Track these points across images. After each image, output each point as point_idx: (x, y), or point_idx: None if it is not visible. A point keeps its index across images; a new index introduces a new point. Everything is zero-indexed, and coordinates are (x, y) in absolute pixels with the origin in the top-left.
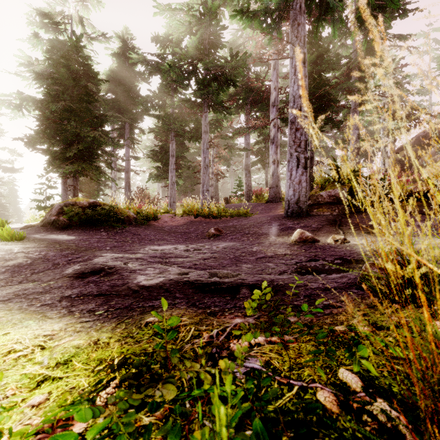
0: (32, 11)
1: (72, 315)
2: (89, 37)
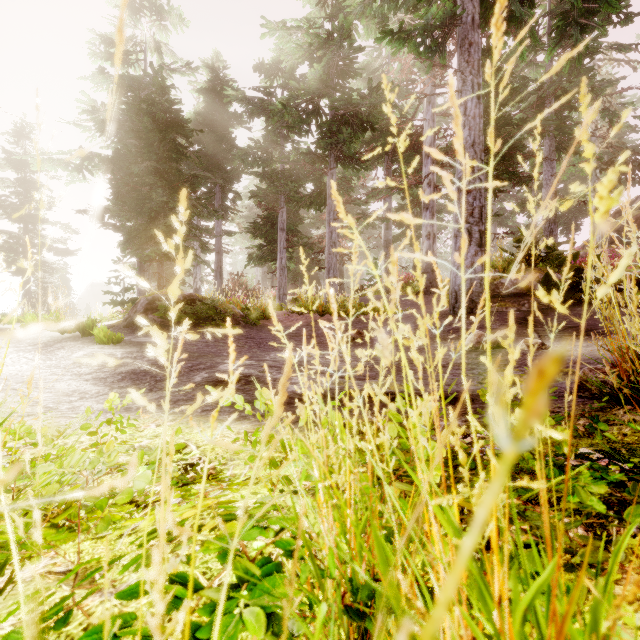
0: (95, 38)
1: (248, 419)
2: (168, 69)
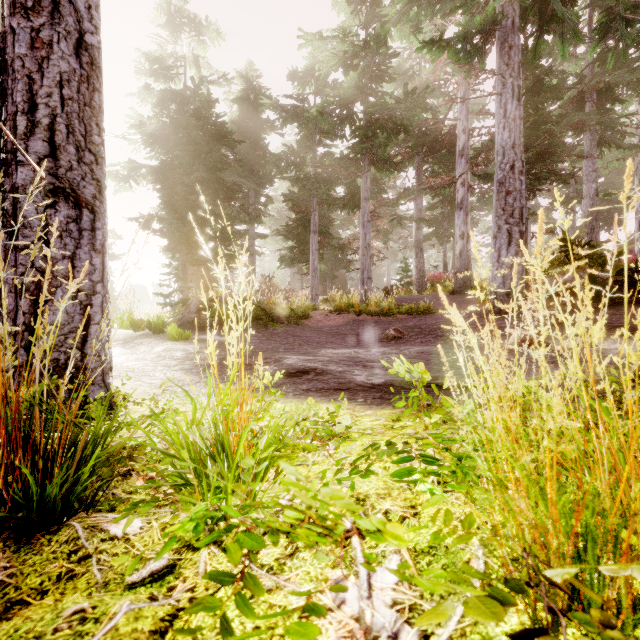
0: (140, 56)
1: (339, 401)
2: (206, 81)
